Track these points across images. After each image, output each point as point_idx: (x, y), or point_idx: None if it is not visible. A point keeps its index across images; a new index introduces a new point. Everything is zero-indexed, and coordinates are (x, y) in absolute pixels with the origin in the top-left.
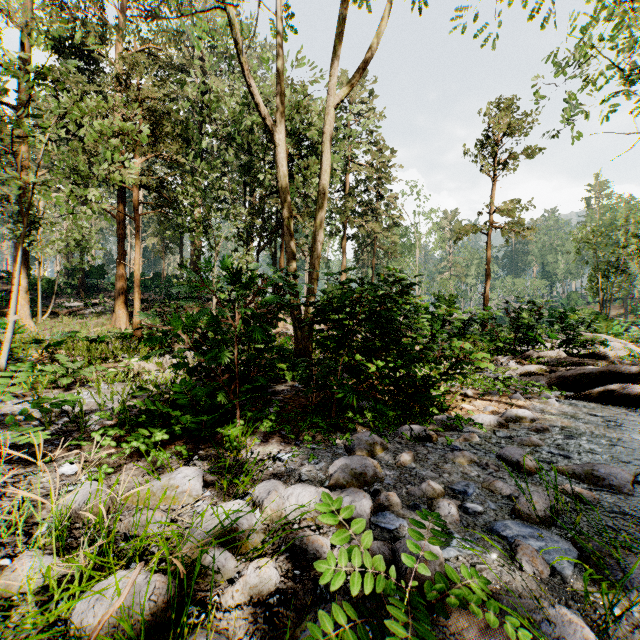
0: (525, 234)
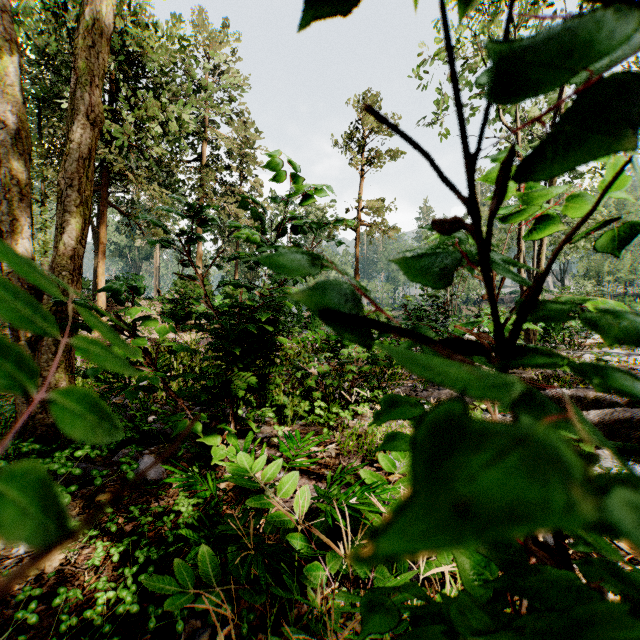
0: (390, 234)
